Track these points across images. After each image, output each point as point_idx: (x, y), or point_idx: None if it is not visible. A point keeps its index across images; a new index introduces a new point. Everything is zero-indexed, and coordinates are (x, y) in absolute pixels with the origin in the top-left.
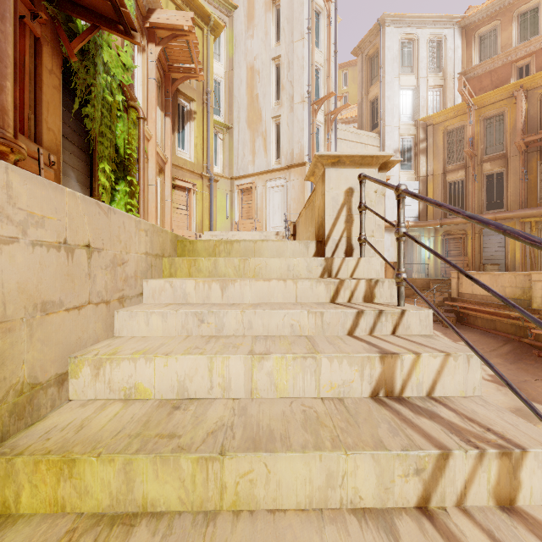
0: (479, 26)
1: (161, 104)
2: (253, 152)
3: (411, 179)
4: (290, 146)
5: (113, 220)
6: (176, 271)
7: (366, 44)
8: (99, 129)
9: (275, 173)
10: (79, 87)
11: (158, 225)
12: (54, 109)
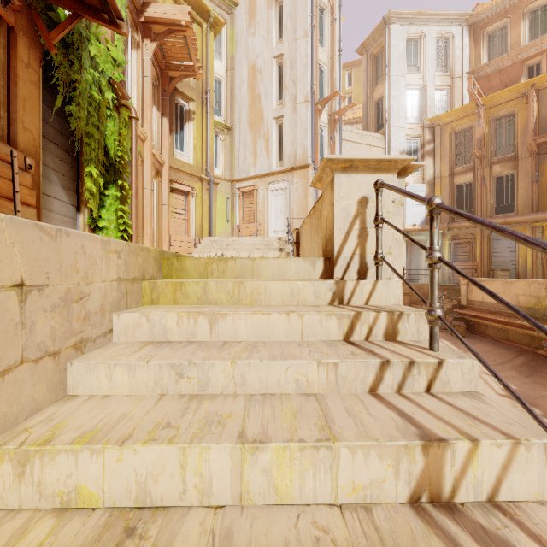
0: (488, 24)
1: (157, 104)
2: (255, 154)
3: (417, 181)
4: (292, 148)
5: (66, 245)
6: (159, 297)
7: (371, 42)
8: (85, 130)
9: (277, 175)
10: (61, 83)
11: (155, 231)
12: (32, 107)
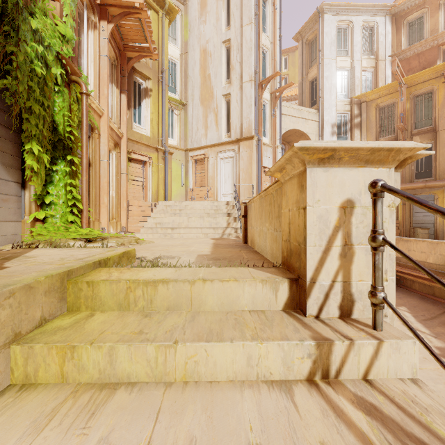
0: (408, 14)
1: (116, 81)
2: (206, 127)
3: None
4: (239, 121)
5: None
6: (36, 370)
7: (306, 30)
8: (25, 105)
9: (226, 145)
10: None
11: (114, 197)
12: None
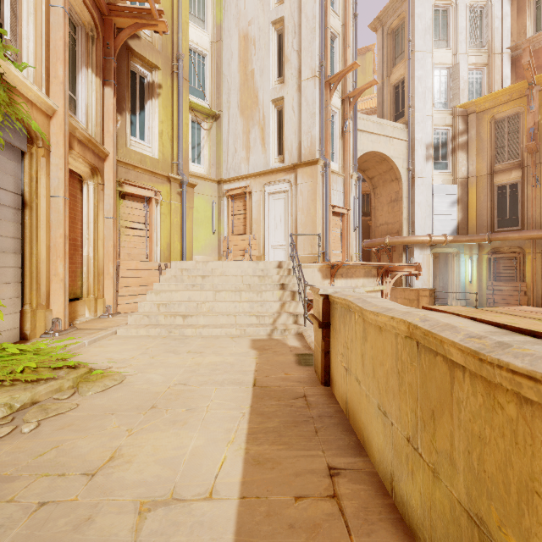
0: None
1: (96, 65)
2: (247, 147)
3: (447, 181)
4: (296, 138)
5: None
6: None
7: (388, 14)
8: None
9: (276, 174)
10: None
11: (90, 258)
12: None
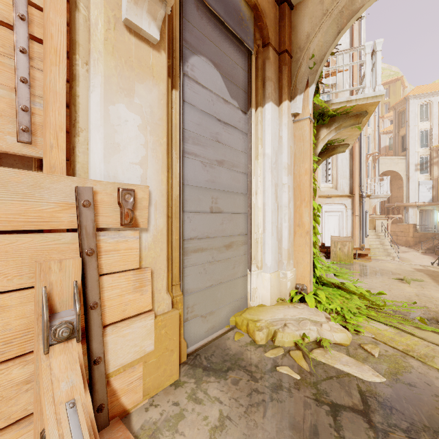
0: None
1: None
2: None
3: (427, 178)
4: None
5: None
6: None
7: (398, 106)
8: None
9: None
10: None
11: None
12: None
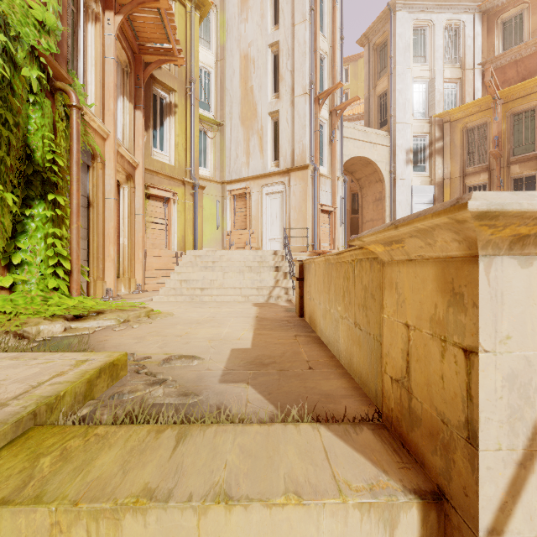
0: (503, 10)
1: (129, 94)
2: (247, 153)
3: (425, 182)
4: (289, 146)
5: None
6: None
7: (373, 32)
8: None
9: (273, 177)
10: None
11: (126, 246)
12: None
